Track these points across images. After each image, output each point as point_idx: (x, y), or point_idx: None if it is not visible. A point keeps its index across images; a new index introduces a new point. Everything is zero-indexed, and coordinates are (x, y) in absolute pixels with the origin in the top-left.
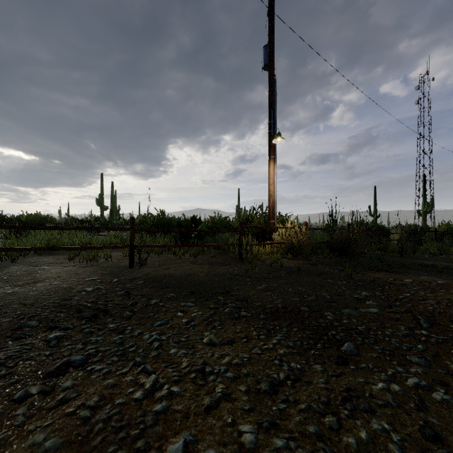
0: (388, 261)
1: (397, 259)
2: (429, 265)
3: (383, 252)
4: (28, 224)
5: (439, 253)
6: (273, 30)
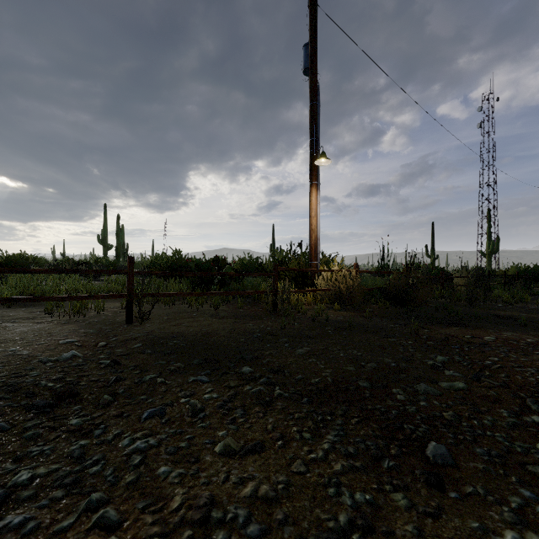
0: (459, 312)
1: (467, 309)
2: (506, 316)
3: (448, 300)
4: (9, 266)
5: (515, 301)
6: (316, 25)
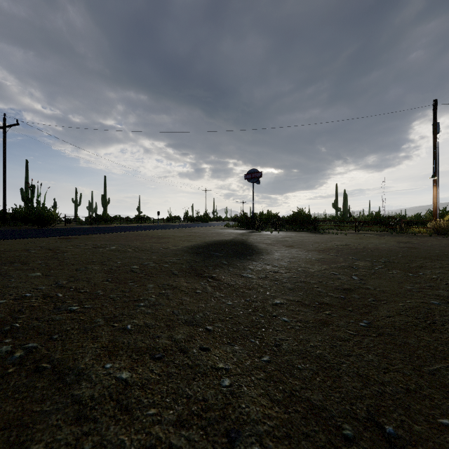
0: None
1: None
2: None
3: None
4: None
5: None
6: (435, 117)
